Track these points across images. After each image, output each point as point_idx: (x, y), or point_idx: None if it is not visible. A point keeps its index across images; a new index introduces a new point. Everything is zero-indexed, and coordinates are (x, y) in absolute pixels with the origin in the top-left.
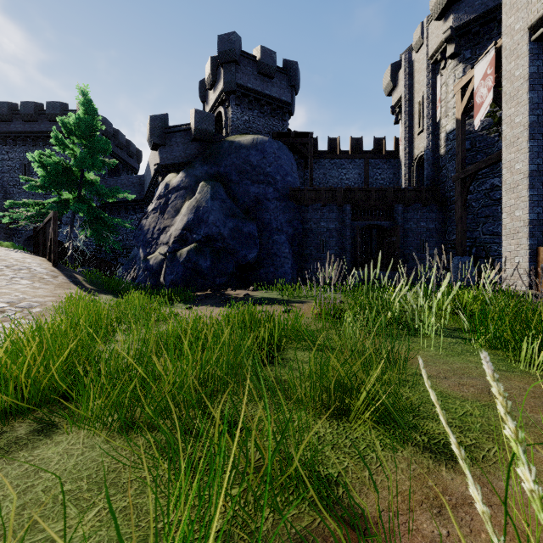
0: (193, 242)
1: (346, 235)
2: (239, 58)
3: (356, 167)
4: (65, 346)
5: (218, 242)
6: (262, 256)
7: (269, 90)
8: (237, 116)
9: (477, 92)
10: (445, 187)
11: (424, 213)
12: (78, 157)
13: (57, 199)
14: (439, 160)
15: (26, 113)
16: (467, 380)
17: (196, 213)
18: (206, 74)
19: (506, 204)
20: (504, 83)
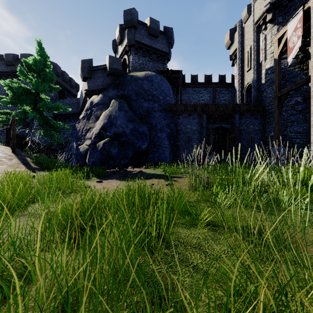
0: (106, 137)
1: (203, 133)
2: (137, 24)
3: (208, 92)
4: None
5: (123, 137)
6: (151, 146)
7: (155, 45)
8: (136, 60)
9: (290, 40)
10: (265, 103)
11: (252, 119)
12: (34, 83)
13: (21, 111)
14: (261, 87)
15: (8, 60)
16: None
17: (109, 119)
18: (116, 35)
19: None
20: (312, 30)
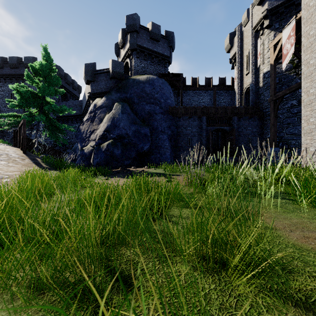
0: (110, 139)
1: (203, 135)
2: (139, 29)
3: (208, 95)
4: (1, 208)
5: (126, 139)
6: (152, 148)
7: (156, 48)
8: (138, 64)
9: (284, 46)
10: (262, 106)
11: (250, 122)
12: (41, 87)
13: (28, 113)
14: (259, 90)
15: (12, 63)
16: (308, 233)
17: (112, 121)
18: (119, 39)
19: (303, 114)
20: (302, 39)
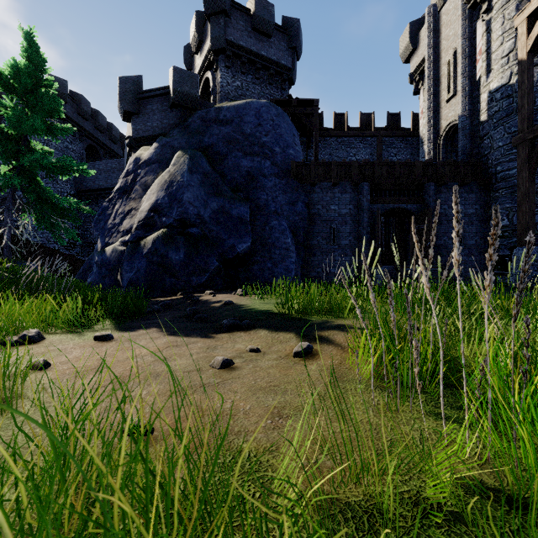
0: (161, 227)
1: (363, 221)
2: (229, 8)
3: (368, 146)
4: None
5: (196, 227)
6: (256, 247)
7: (266, 51)
8: (228, 81)
9: None
10: (487, 160)
11: (462, 194)
12: (11, 115)
13: None
14: (479, 128)
15: None
16: None
17: (168, 189)
18: (191, 33)
19: None
20: None
